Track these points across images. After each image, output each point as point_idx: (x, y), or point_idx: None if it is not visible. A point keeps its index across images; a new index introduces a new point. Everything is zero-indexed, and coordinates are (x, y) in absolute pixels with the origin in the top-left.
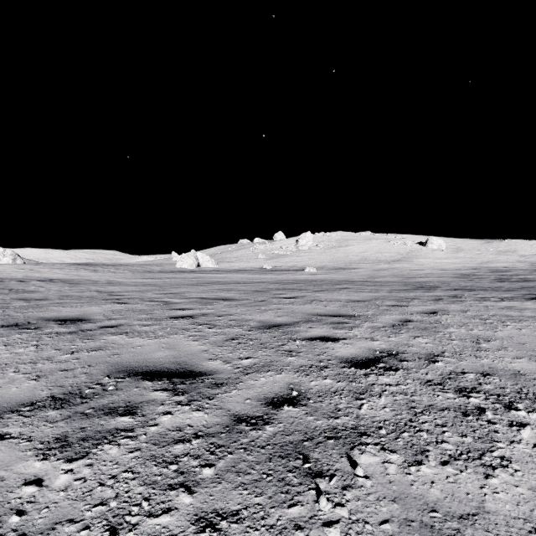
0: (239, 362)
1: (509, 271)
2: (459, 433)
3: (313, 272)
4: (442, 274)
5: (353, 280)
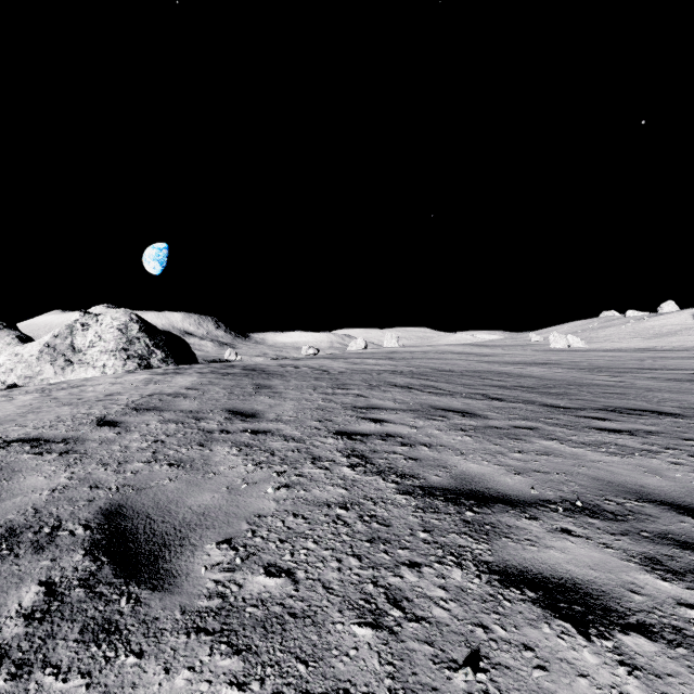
0: (633, 365)
1: None
2: (665, 367)
3: None
4: None
5: None
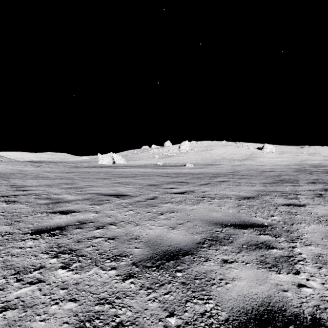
0: None
1: (326, 167)
2: None
3: (191, 167)
4: (282, 168)
5: (224, 174)
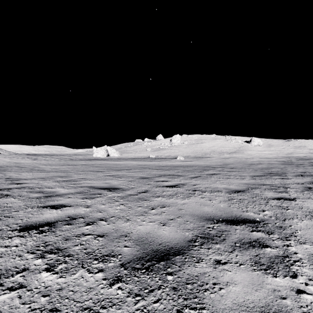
0: None
1: (311, 159)
2: None
3: (182, 160)
4: (269, 161)
5: (214, 167)
